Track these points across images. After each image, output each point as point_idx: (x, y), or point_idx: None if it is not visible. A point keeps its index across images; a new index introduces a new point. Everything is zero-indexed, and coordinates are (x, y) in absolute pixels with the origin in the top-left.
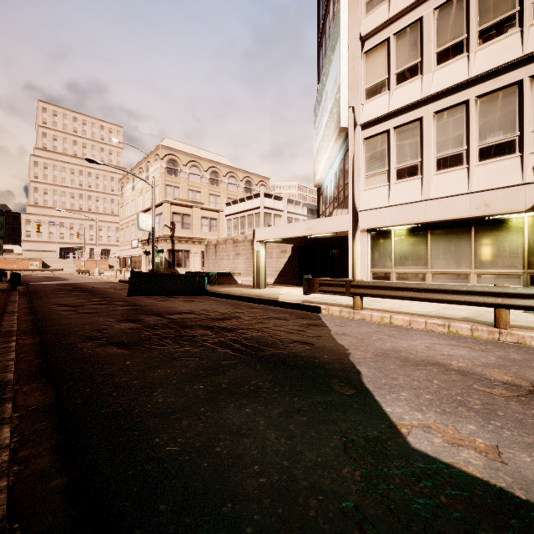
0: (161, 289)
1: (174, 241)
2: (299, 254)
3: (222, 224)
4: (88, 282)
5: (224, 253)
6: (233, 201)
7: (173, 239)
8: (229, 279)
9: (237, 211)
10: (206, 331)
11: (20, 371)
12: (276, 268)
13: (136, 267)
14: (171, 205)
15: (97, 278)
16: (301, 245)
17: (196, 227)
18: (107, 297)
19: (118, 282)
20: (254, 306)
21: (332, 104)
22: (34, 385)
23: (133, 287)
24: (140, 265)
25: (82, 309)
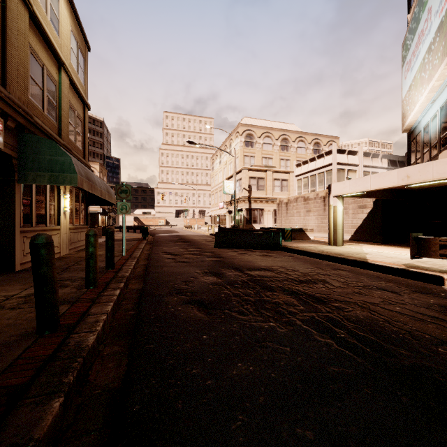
0: (240, 242)
1: (251, 201)
2: (382, 208)
3: (292, 184)
4: (189, 234)
5: (295, 210)
6: (303, 162)
7: (250, 199)
8: (300, 234)
9: (307, 170)
10: (290, 298)
11: (114, 323)
12: (352, 224)
13: (222, 223)
14: (248, 171)
15: (196, 231)
16: (386, 199)
17: (269, 188)
18: (199, 248)
19: (209, 235)
20: (338, 267)
21: (442, 17)
22: (115, 347)
23: (218, 240)
24: (225, 222)
25: (179, 257)
